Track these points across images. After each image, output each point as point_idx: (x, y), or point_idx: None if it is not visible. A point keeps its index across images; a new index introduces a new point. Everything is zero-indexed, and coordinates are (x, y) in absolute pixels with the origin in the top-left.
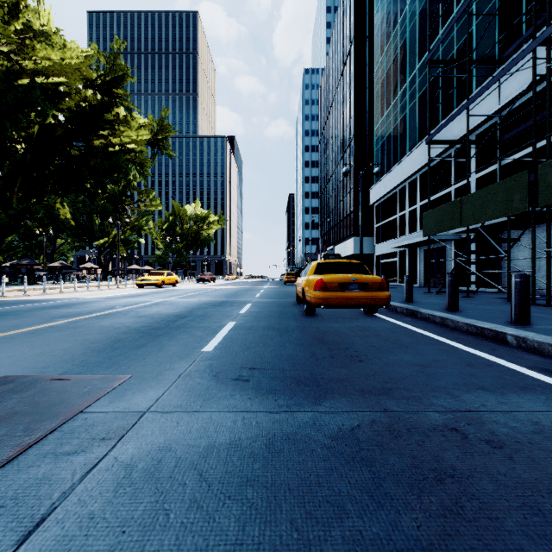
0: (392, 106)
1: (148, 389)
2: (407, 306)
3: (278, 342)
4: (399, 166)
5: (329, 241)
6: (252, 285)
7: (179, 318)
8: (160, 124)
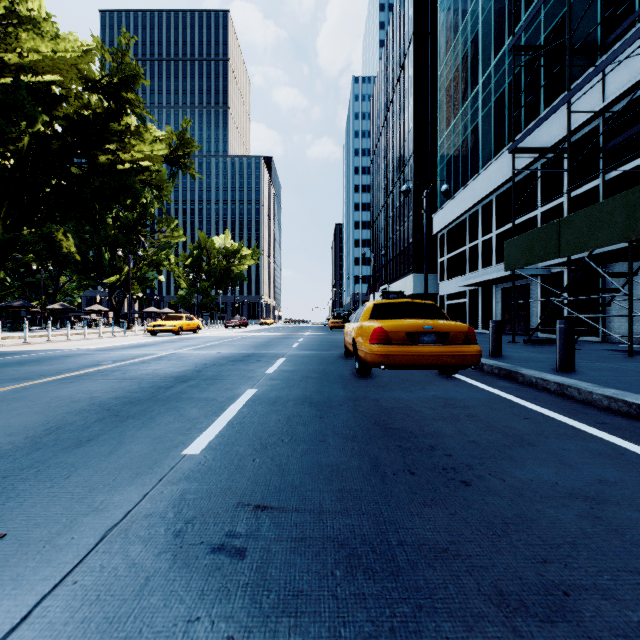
0: (460, 114)
1: (5, 591)
2: (499, 364)
3: (315, 433)
4: (470, 187)
5: (383, 279)
6: (290, 332)
7: (178, 383)
8: (181, 138)
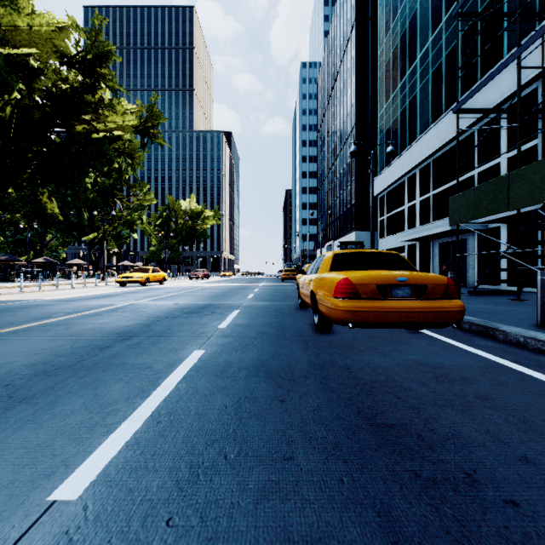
0: (399, 88)
1: None
2: (467, 318)
3: (275, 438)
4: (408, 152)
5: (328, 237)
6: (247, 283)
7: (118, 341)
8: (150, 111)
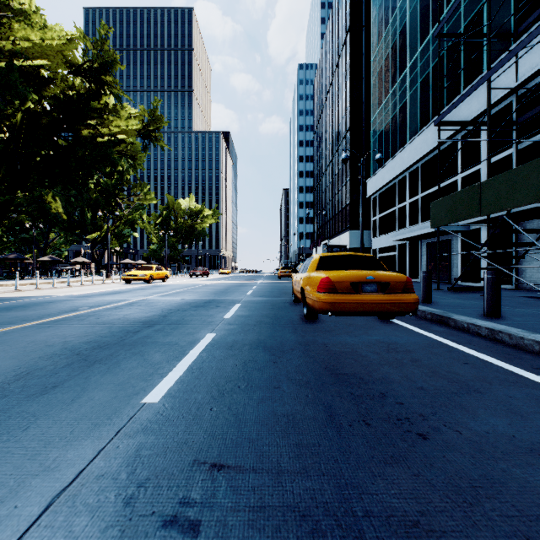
0: (390, 94)
1: None
2: (431, 310)
3: (269, 379)
4: (399, 156)
5: (324, 235)
6: (245, 280)
7: (145, 327)
8: (152, 115)
